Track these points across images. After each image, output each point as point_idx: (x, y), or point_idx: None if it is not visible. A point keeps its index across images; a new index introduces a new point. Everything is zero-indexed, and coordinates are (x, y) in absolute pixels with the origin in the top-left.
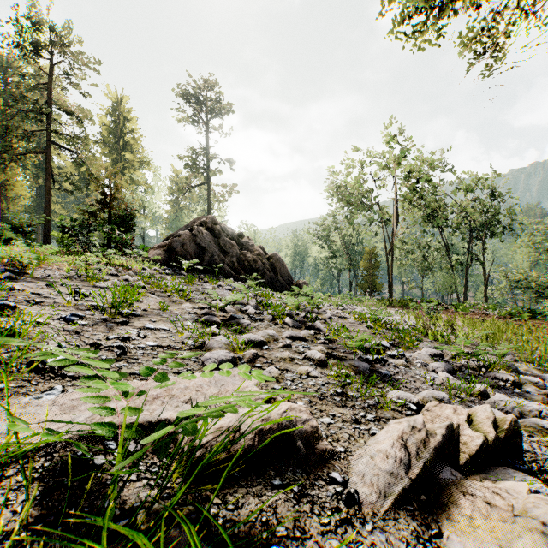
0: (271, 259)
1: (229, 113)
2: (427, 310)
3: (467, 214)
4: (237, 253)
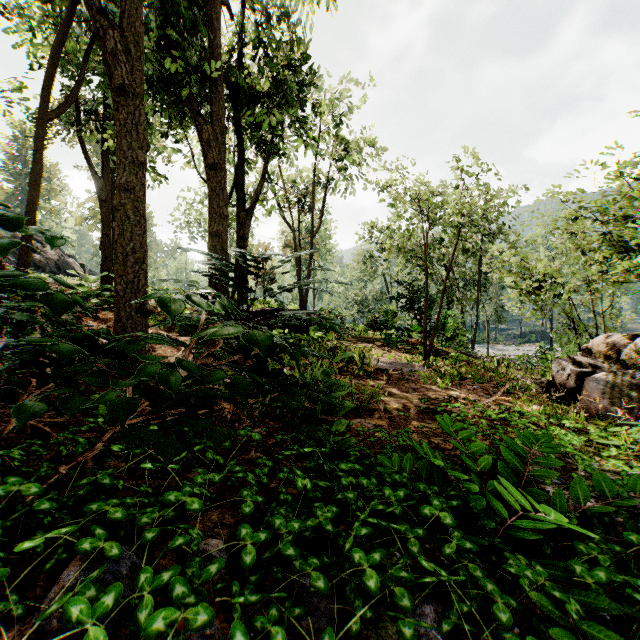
0: (58, 261)
1: None
2: None
3: None
4: None
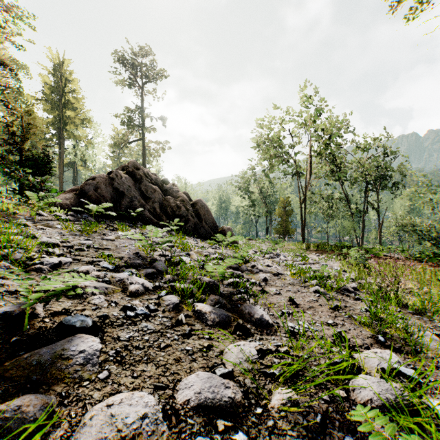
0: (195, 205)
1: (161, 78)
2: (356, 258)
3: (363, 170)
4: (160, 199)
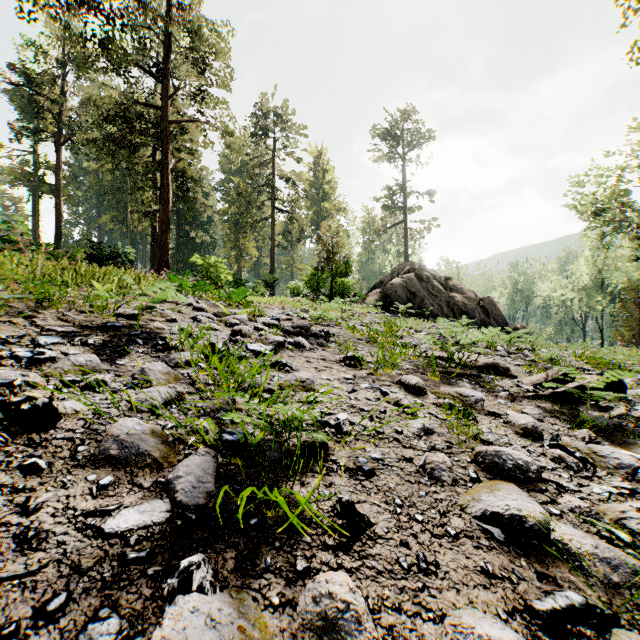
0: (481, 301)
1: (428, 141)
2: None
3: None
4: (445, 297)
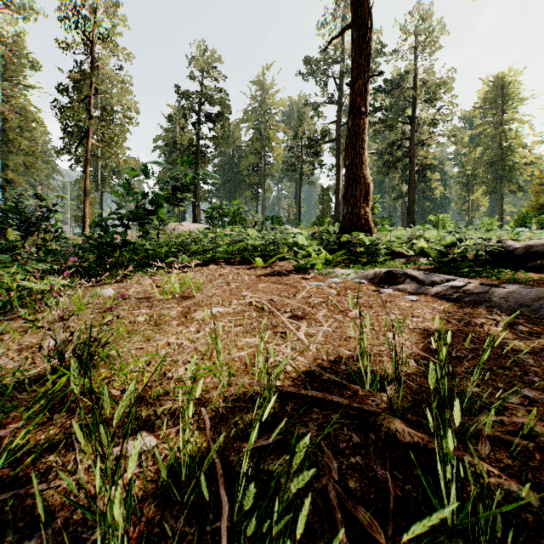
0: None
1: None
2: None
3: None
4: None
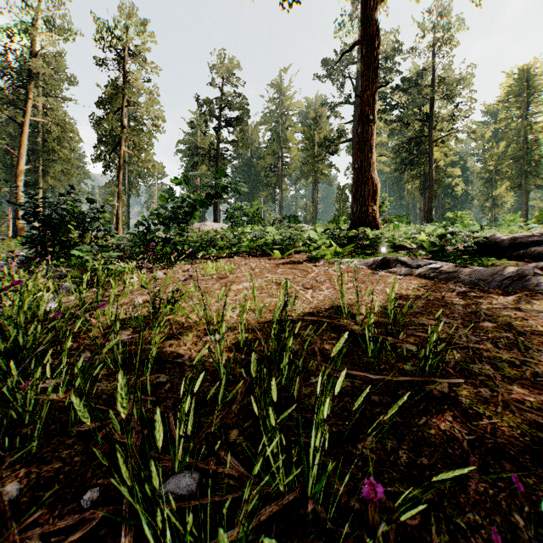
0: None
1: None
2: None
3: None
4: None
